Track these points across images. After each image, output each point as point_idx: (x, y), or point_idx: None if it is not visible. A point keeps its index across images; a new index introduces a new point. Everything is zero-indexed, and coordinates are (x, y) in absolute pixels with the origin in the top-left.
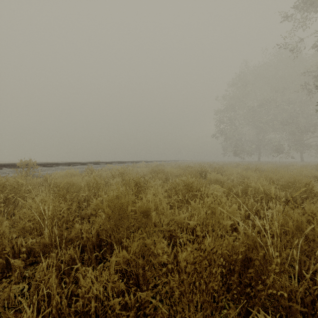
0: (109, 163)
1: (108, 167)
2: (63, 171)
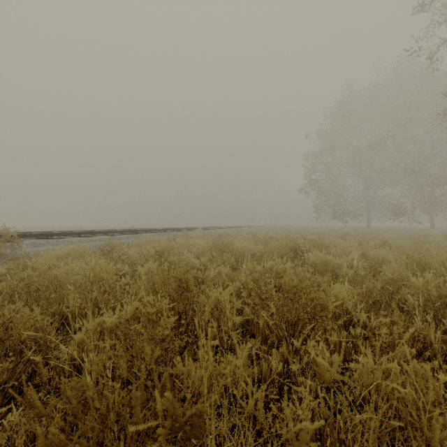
0: (147, 231)
1: (144, 237)
2: (63, 248)
